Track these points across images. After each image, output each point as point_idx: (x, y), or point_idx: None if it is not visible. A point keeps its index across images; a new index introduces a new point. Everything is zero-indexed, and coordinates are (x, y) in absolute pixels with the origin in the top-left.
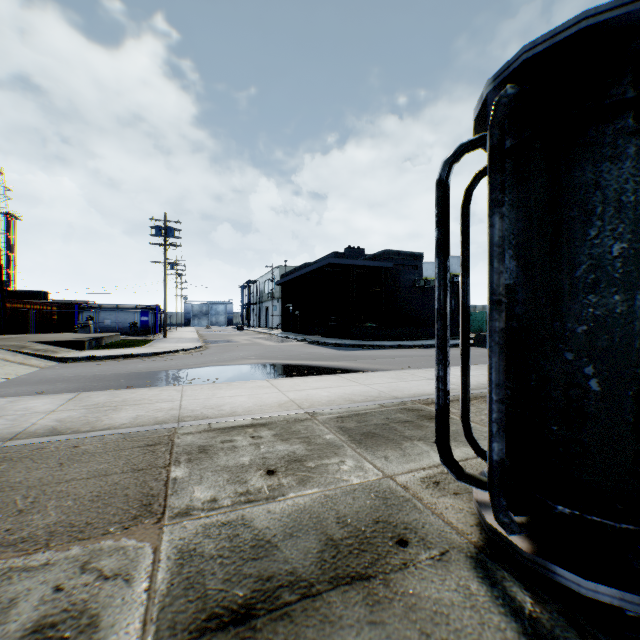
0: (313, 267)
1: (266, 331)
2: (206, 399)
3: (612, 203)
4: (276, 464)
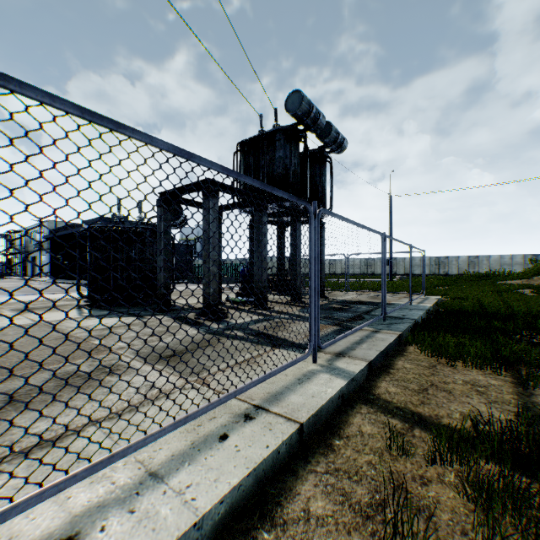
0: (80, 229)
1: (34, 278)
2: (0, 300)
3: (97, 249)
4: (37, 304)
